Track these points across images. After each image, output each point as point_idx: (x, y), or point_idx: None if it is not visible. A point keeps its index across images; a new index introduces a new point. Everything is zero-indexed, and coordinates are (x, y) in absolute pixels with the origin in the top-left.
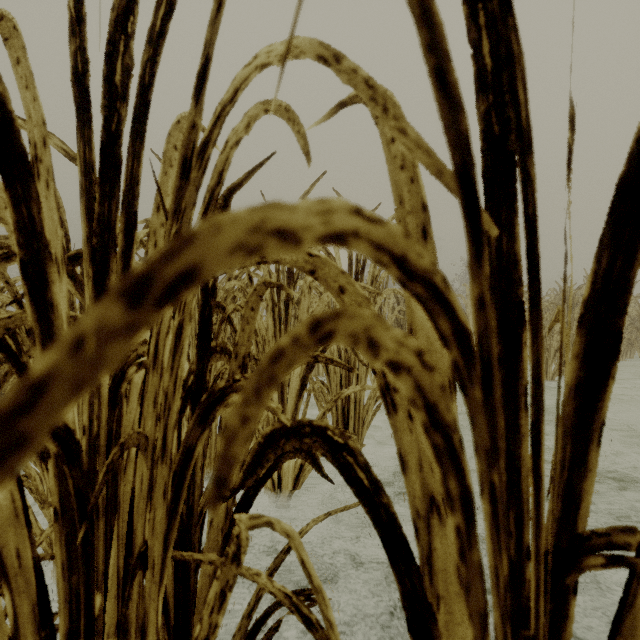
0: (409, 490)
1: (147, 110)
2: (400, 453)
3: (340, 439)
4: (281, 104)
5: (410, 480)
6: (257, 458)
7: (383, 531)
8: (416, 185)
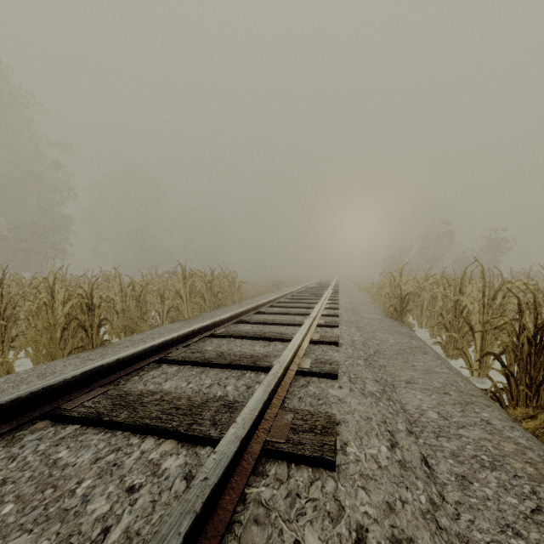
0: None
1: None
2: None
3: None
4: None
5: None
6: None
7: None
8: None
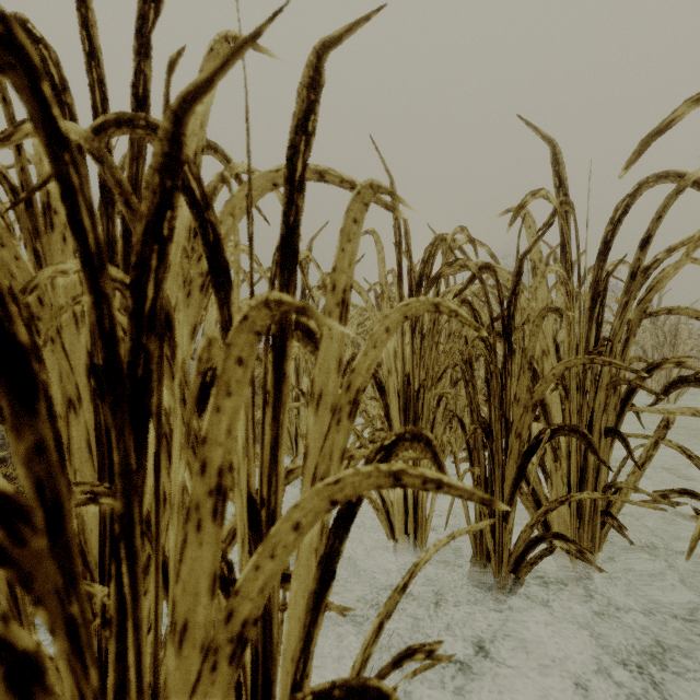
0: None
1: (608, 252)
2: None
3: None
4: None
5: None
6: (665, 392)
7: None
8: None
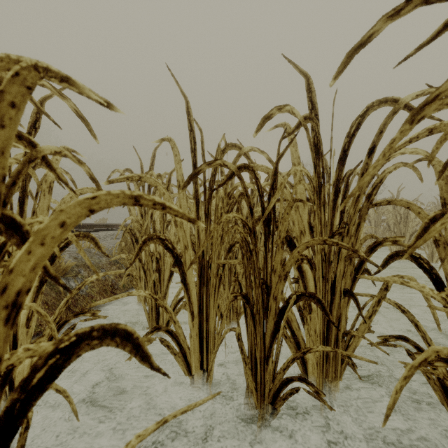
0: (444, 268)
1: (346, 158)
2: (441, 258)
3: (418, 256)
4: (410, 164)
5: (444, 265)
6: (385, 263)
7: (434, 281)
8: (447, 184)
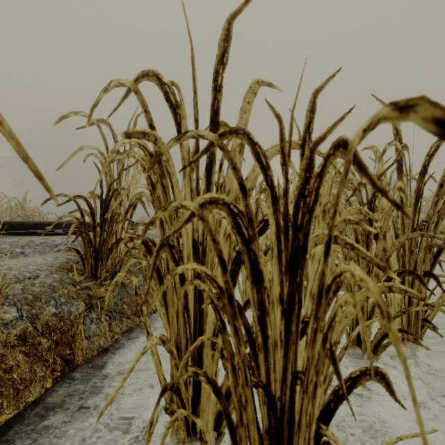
0: None
1: (426, 172)
2: None
3: None
4: None
5: None
6: None
7: None
8: None
